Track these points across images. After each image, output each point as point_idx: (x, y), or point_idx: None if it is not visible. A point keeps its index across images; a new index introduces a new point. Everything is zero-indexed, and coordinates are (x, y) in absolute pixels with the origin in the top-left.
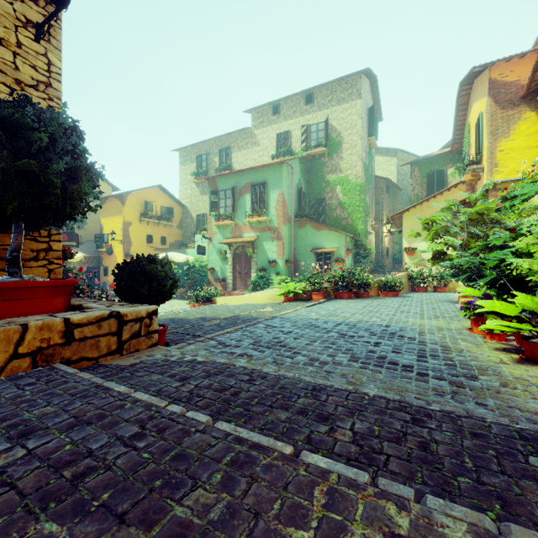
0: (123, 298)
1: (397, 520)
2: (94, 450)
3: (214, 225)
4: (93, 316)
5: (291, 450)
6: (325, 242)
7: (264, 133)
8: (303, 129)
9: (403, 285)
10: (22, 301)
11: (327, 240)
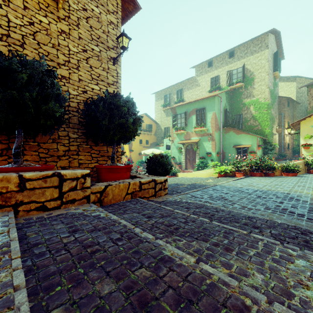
0: (150, 173)
1: (291, 253)
2: (175, 223)
3: (175, 133)
4: (147, 180)
5: (246, 232)
6: (243, 141)
7: (202, 78)
8: (227, 73)
9: (300, 169)
10: (118, 173)
11: (244, 140)
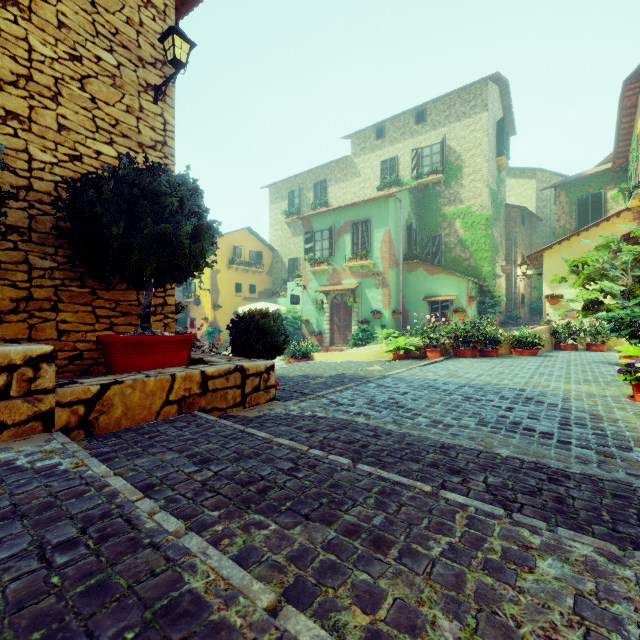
0: (237, 353)
1: (529, 539)
2: (264, 476)
3: (309, 271)
4: (222, 369)
5: (430, 489)
6: (441, 289)
7: (366, 161)
8: (413, 154)
9: (543, 341)
10: (156, 354)
11: (444, 287)
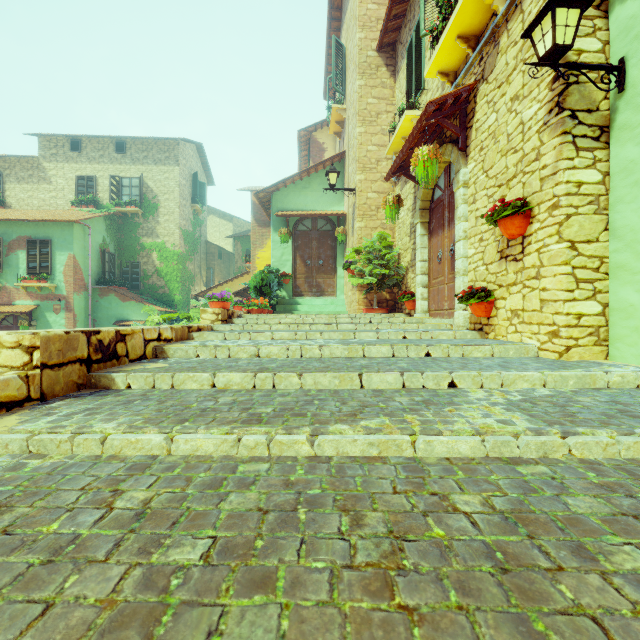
0: None
1: None
2: None
3: None
4: None
5: None
6: (133, 314)
7: (58, 169)
8: (113, 180)
9: None
10: None
11: (135, 312)
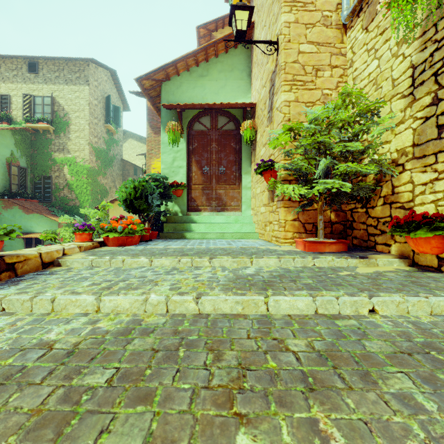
0: None
1: None
2: None
3: None
4: None
5: None
6: (36, 226)
7: None
8: (26, 98)
9: None
10: None
11: (38, 225)
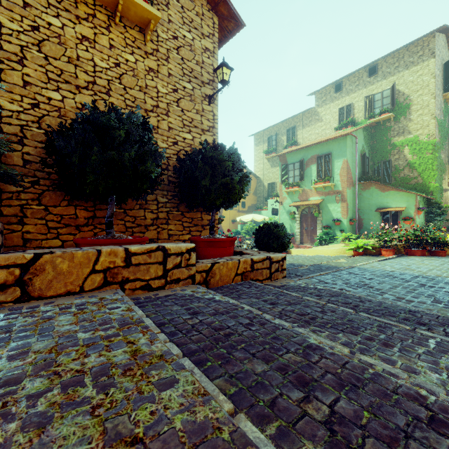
0: (260, 248)
1: None
2: (309, 313)
3: (284, 192)
4: (260, 258)
5: (409, 328)
6: (392, 202)
7: (326, 109)
8: (366, 100)
9: None
10: (220, 248)
11: (393, 200)
